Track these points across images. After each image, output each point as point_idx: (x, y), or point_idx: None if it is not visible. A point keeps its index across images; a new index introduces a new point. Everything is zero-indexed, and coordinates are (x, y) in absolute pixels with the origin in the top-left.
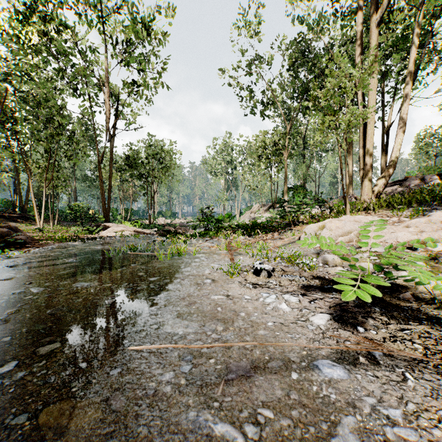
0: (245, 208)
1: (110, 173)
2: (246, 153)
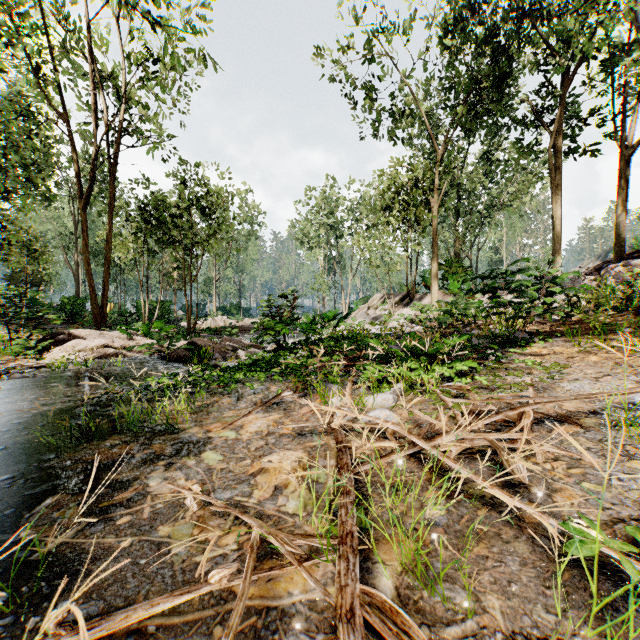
0: (357, 301)
1: (107, 233)
2: (360, 212)
